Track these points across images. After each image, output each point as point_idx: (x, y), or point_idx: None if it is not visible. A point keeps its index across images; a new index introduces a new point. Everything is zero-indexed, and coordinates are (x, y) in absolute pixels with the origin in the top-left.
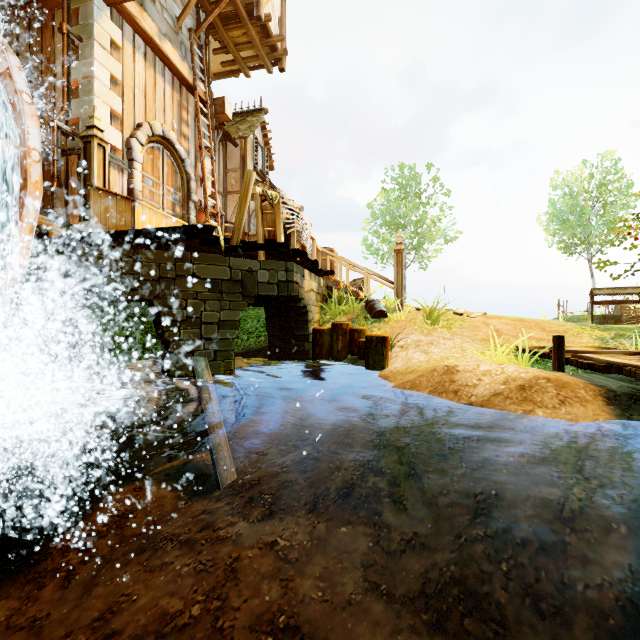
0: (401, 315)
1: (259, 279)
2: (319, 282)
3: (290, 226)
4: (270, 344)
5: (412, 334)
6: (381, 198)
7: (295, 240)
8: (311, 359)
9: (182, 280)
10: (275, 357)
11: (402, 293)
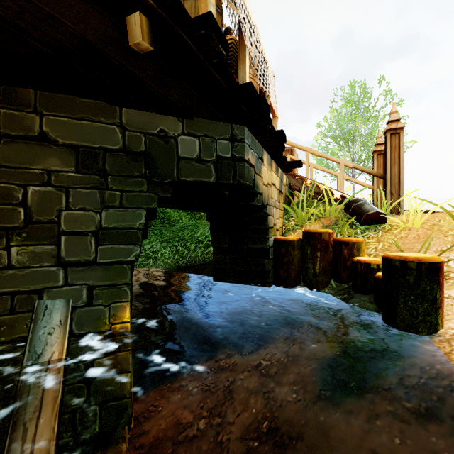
0: (413, 219)
1: (180, 152)
2: (281, 177)
3: (238, 55)
4: (215, 259)
5: (452, 251)
6: (331, 115)
7: (246, 72)
8: (272, 282)
9: (14, 146)
10: (222, 277)
11: (399, 189)
